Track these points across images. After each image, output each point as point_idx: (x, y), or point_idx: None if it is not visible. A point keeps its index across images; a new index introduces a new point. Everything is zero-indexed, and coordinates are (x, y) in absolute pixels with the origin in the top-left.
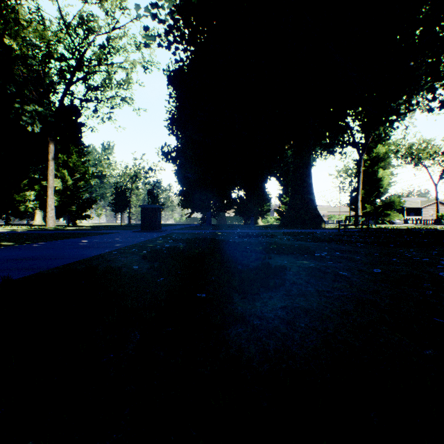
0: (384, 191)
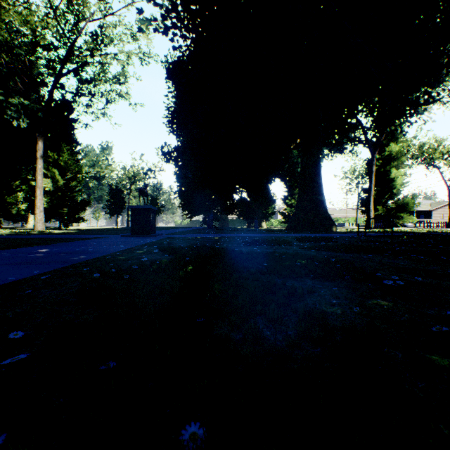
0: (397, 192)
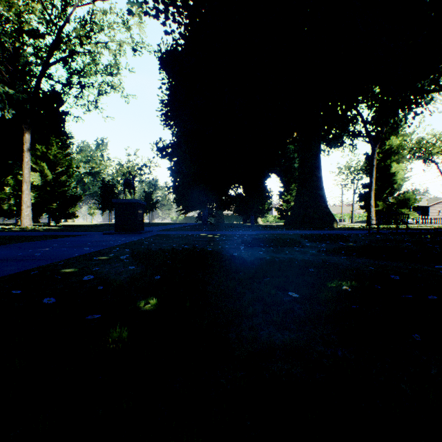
0: (398, 187)
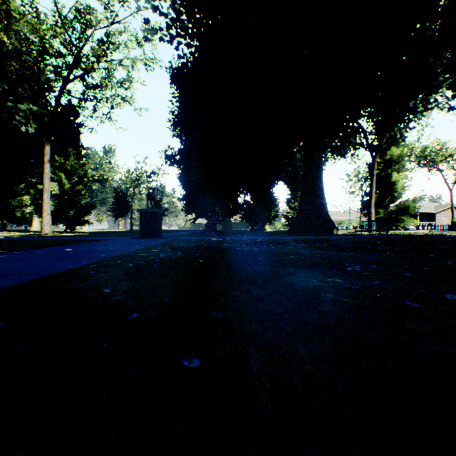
0: (398, 196)
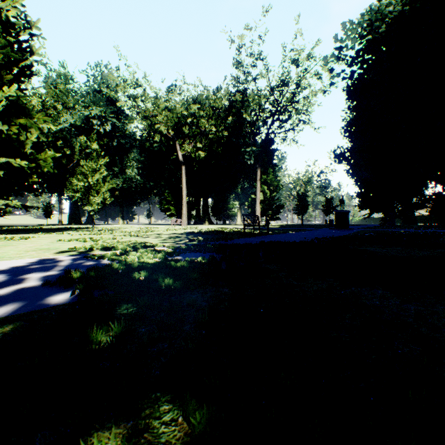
0: None
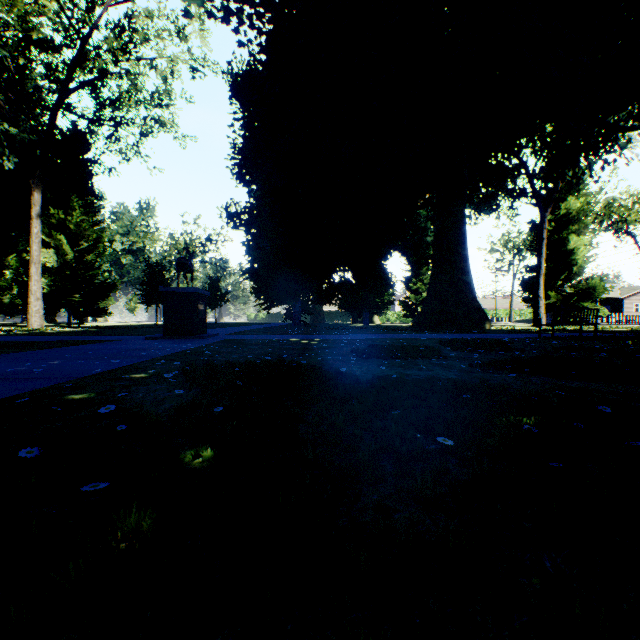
0: (578, 271)
